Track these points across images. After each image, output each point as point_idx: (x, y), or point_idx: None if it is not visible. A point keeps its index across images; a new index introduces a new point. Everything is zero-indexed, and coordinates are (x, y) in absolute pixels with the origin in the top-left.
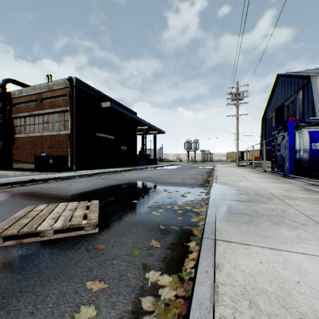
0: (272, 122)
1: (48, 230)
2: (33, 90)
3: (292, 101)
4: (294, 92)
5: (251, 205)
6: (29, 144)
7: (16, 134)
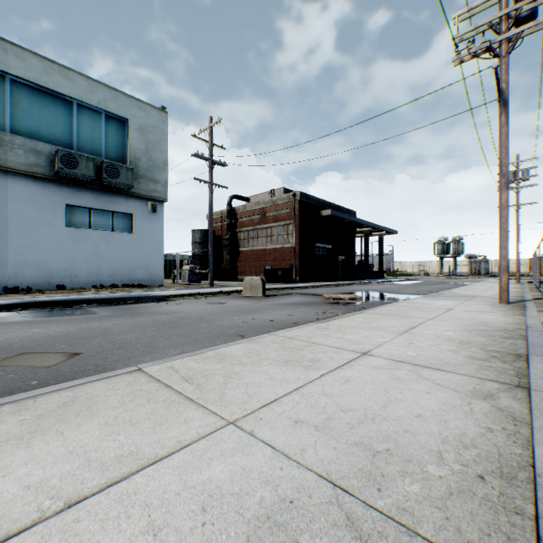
0: None
1: (345, 298)
2: (257, 206)
3: None
4: None
5: (446, 297)
6: (252, 257)
7: (239, 248)
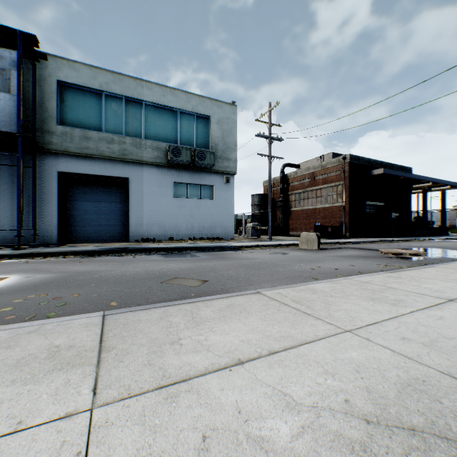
0: None
1: (406, 253)
2: (307, 171)
3: None
4: None
5: None
6: (302, 216)
7: (291, 208)
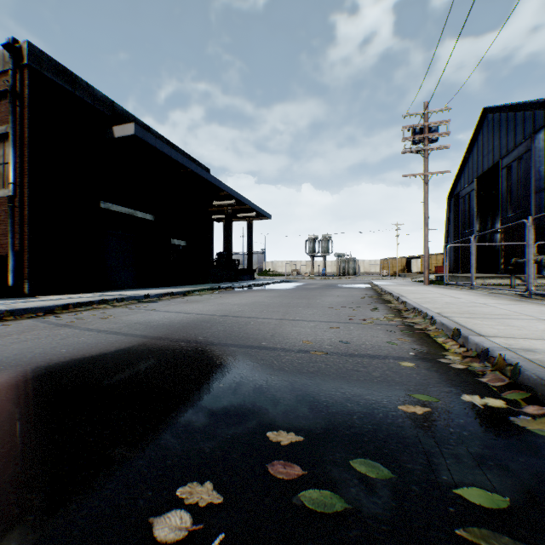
0: (472, 201)
1: None
2: None
3: (521, 155)
4: (526, 138)
5: None
6: None
7: None
